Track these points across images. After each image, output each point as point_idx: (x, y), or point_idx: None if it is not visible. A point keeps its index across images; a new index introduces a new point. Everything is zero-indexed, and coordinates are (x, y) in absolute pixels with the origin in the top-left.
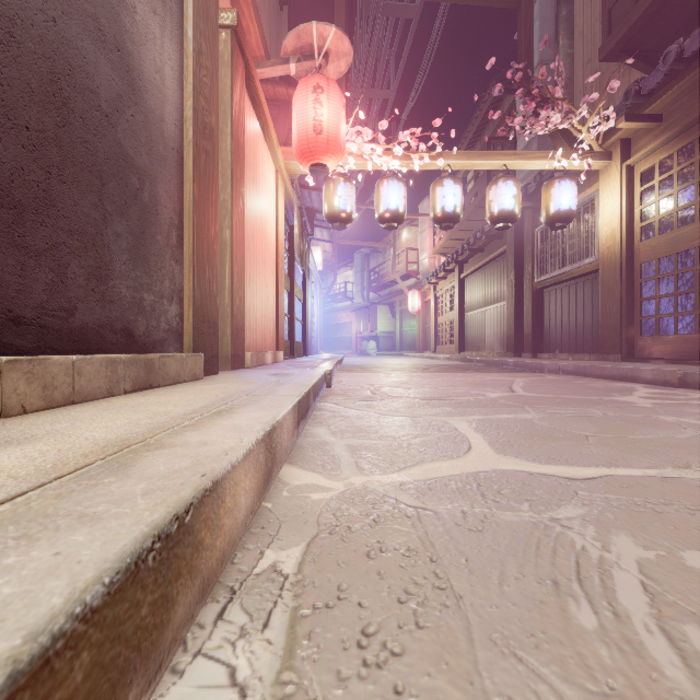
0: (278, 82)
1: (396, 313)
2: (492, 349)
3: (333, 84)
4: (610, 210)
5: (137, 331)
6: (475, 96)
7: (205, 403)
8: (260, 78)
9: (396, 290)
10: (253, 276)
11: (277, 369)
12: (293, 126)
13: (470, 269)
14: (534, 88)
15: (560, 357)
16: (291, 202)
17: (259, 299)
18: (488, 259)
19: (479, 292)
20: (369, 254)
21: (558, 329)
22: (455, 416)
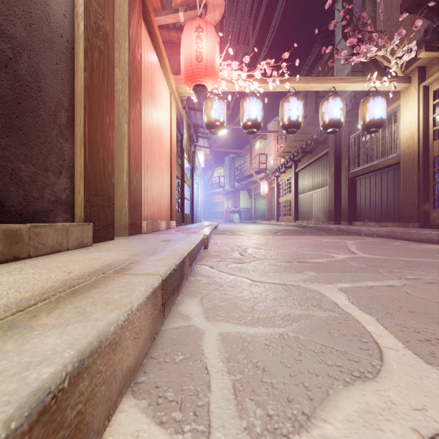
0: (171, 28)
1: (252, 195)
2: (318, 219)
3: (210, 26)
4: (410, 119)
5: (9, 201)
6: (316, 29)
7: (26, 292)
8: (158, 24)
9: (252, 181)
10: (150, 164)
11: (166, 234)
12: (181, 57)
13: (302, 165)
14: (360, 23)
15: (369, 224)
16: (181, 117)
17: (156, 182)
18: (315, 158)
19: (308, 181)
20: (234, 158)
21: (367, 205)
22: (324, 283)
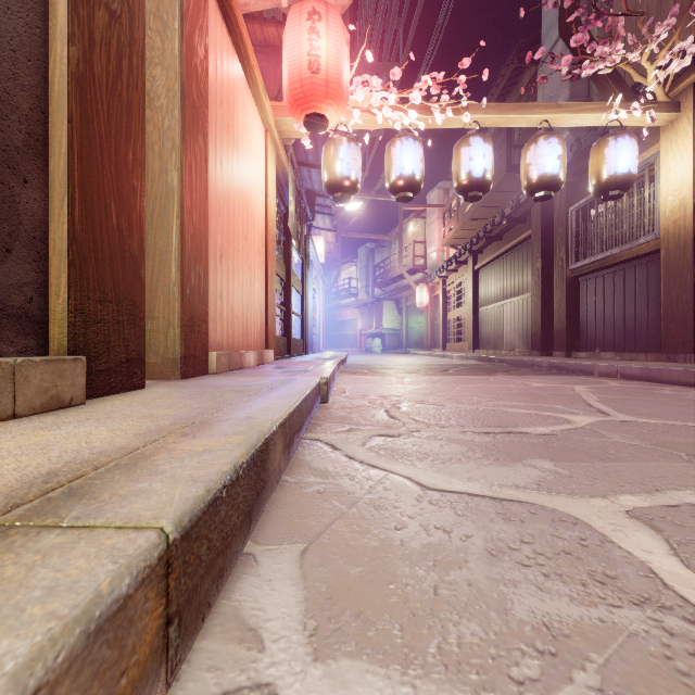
0: (266, 19)
1: (402, 309)
2: (512, 347)
3: (333, 10)
4: (679, 174)
5: None
6: (521, 11)
7: None
8: (244, 12)
9: (402, 285)
10: (227, 251)
11: (251, 376)
12: (284, 67)
13: (486, 259)
14: None
15: (603, 356)
16: (286, 176)
17: (238, 283)
18: (508, 247)
19: (496, 284)
20: (373, 249)
21: (599, 324)
22: (585, 494)
